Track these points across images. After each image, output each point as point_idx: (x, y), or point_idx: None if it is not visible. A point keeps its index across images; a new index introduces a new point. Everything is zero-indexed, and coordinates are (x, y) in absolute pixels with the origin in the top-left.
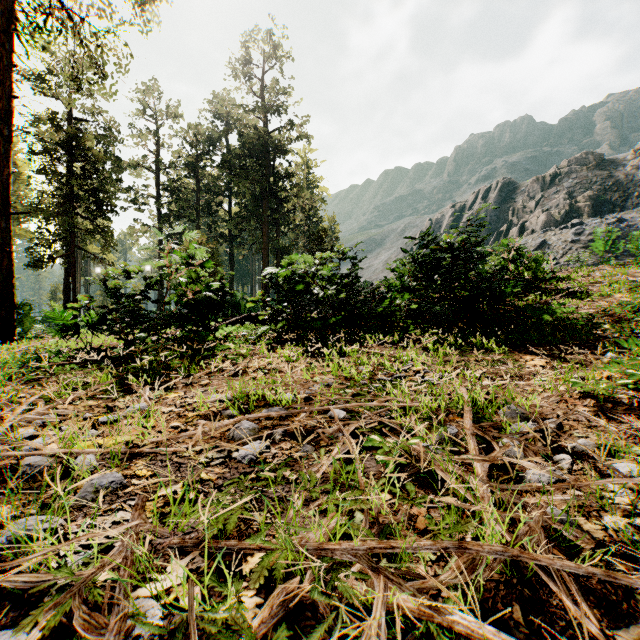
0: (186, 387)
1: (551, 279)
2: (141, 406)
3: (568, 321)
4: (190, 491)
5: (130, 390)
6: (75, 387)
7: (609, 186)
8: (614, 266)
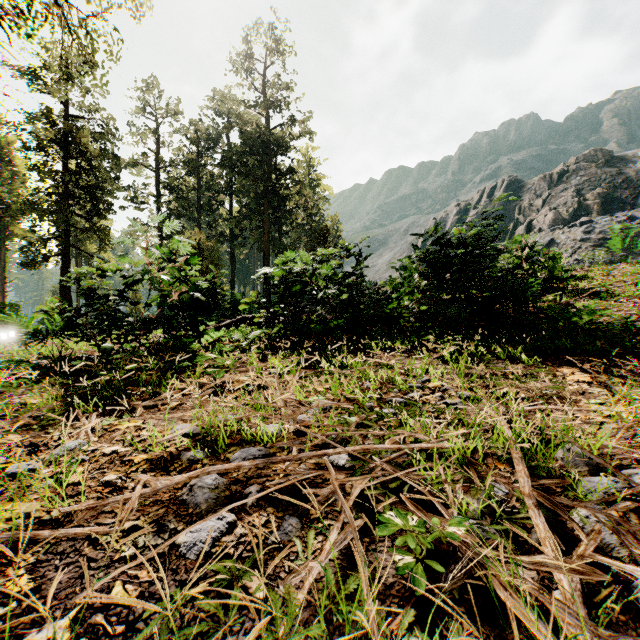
0: (149, 411)
1: (569, 278)
2: (76, 444)
3: (602, 325)
4: (80, 634)
5: (77, 416)
6: (6, 413)
7: (619, 183)
8: (632, 264)
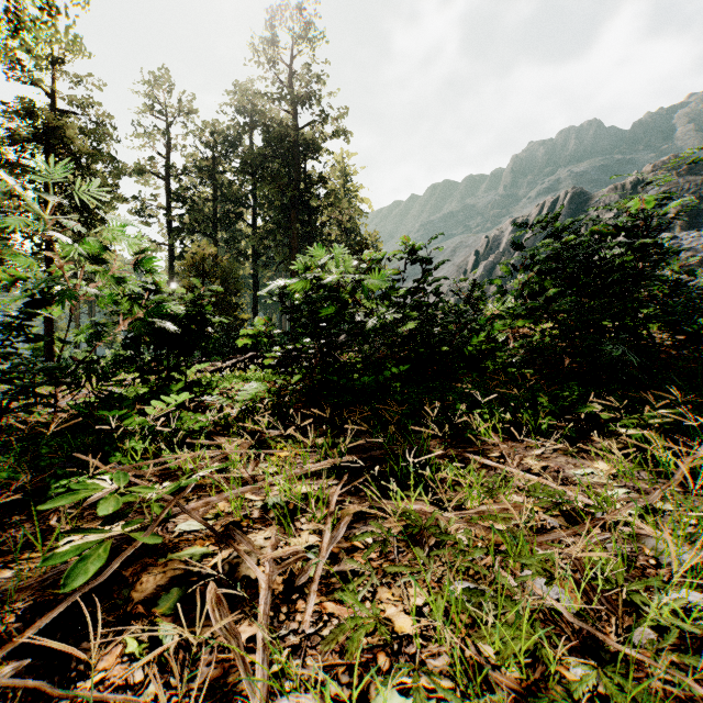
0: None
1: None
2: None
3: None
4: None
5: None
6: None
7: None
8: None
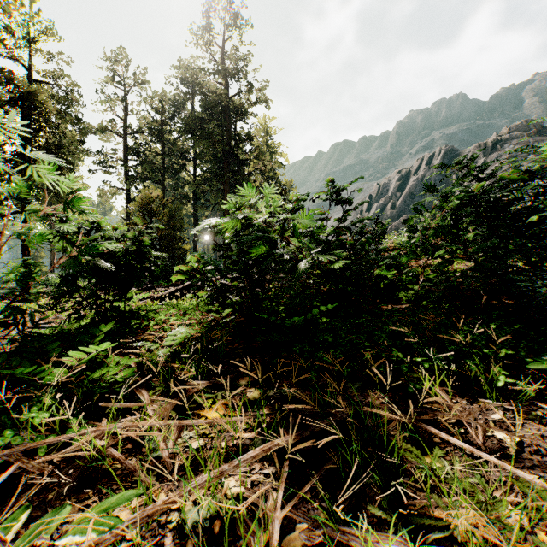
0: None
1: None
2: None
3: None
4: None
5: None
6: None
7: None
8: None
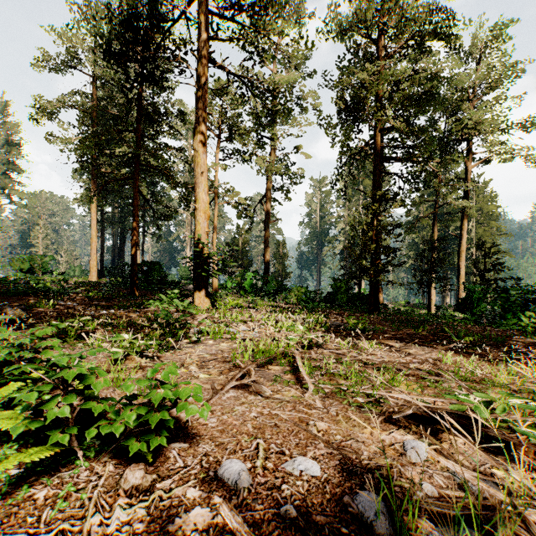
0: None
1: None
2: None
3: None
4: None
5: None
6: None
7: None
8: None
